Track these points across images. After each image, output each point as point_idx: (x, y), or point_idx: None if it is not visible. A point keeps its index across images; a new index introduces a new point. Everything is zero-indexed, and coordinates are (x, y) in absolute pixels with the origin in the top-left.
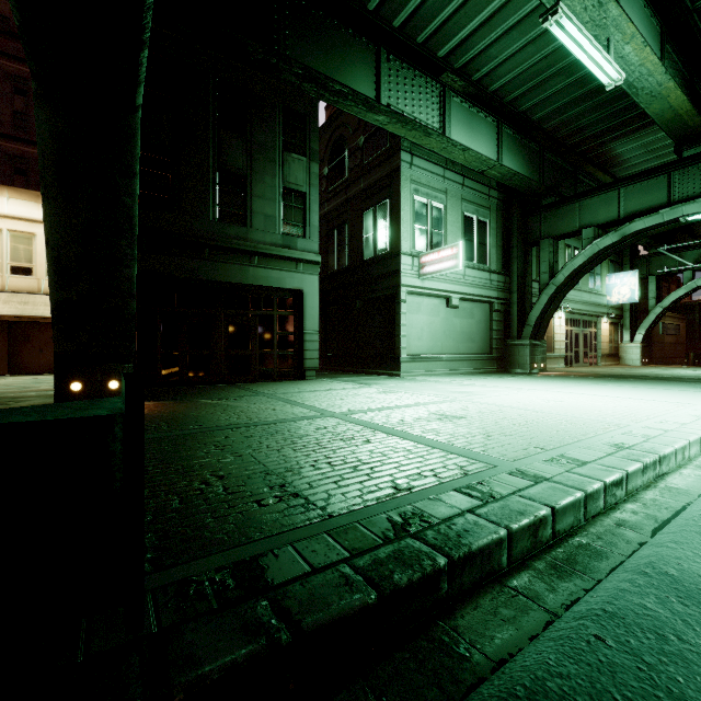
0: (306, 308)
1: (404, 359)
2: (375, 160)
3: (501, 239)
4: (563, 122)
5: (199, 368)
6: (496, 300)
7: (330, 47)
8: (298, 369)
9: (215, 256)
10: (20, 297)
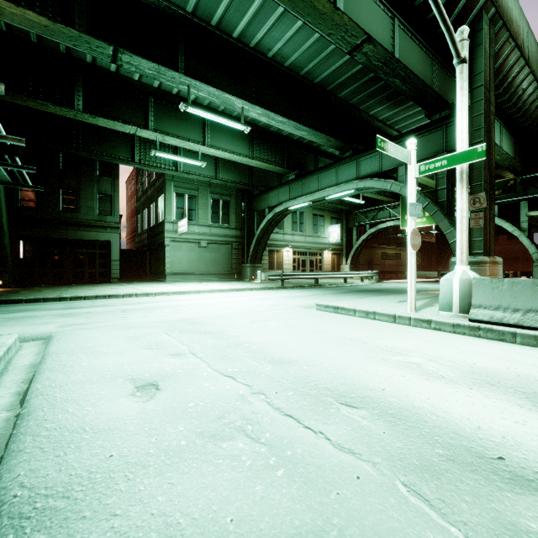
0: (112, 249)
1: (169, 274)
2: (160, 173)
3: (239, 210)
4: None
5: (58, 278)
6: (235, 243)
7: (105, 140)
8: (110, 278)
9: (60, 227)
10: None
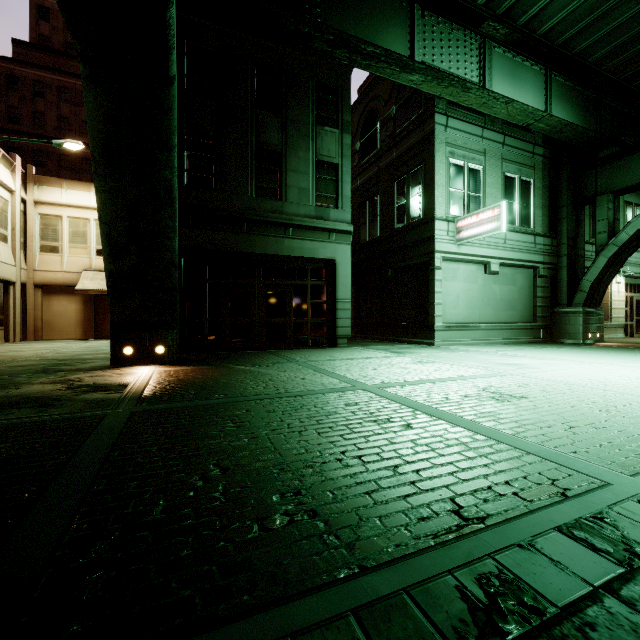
0: (338, 277)
1: (439, 328)
2: (407, 127)
3: (547, 199)
4: (628, 59)
5: (240, 335)
6: (542, 265)
7: (362, 10)
8: (331, 337)
9: (253, 230)
10: (102, 274)
